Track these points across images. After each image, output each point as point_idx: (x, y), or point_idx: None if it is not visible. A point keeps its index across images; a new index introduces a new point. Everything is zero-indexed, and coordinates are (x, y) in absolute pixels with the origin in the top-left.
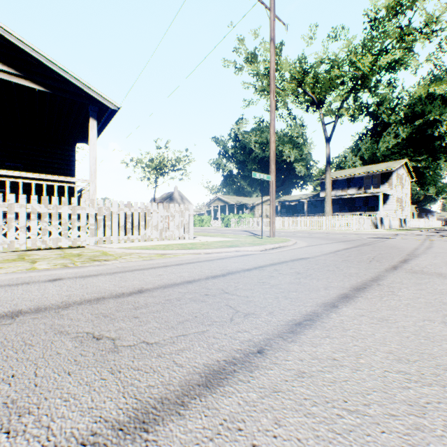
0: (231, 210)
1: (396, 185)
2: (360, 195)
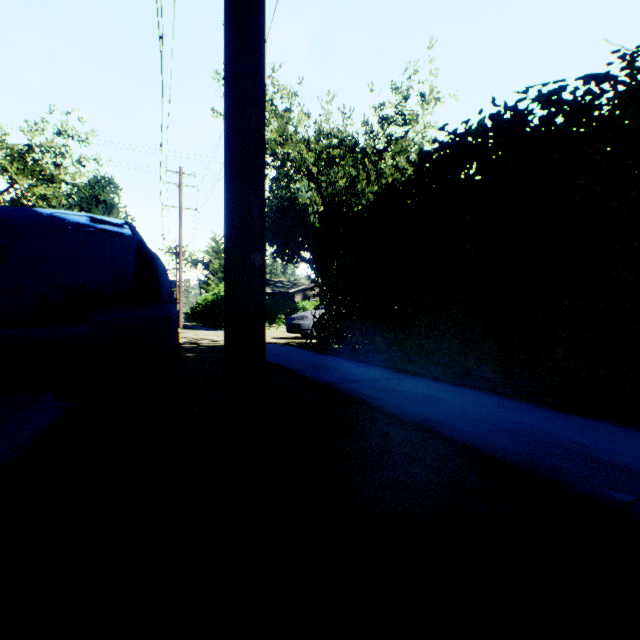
0: None
1: None
2: None
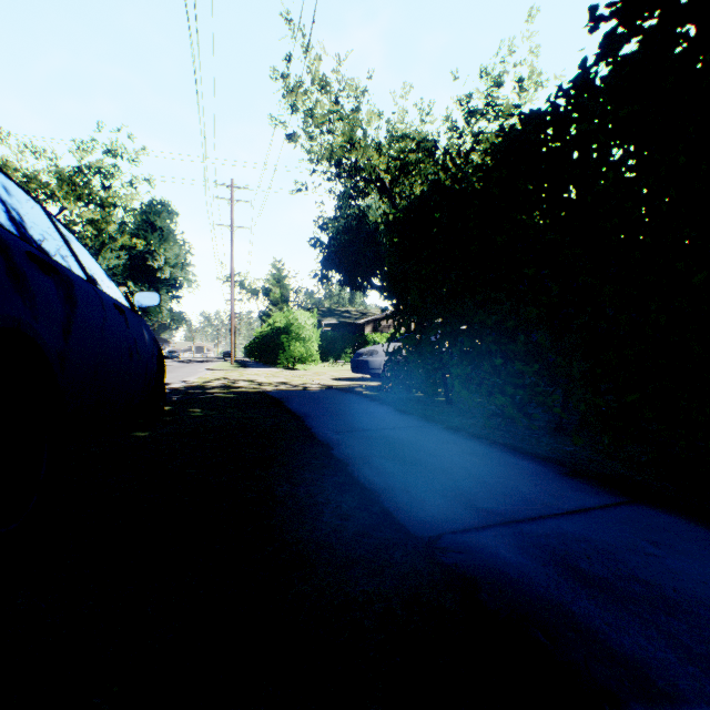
0: None
1: None
2: None
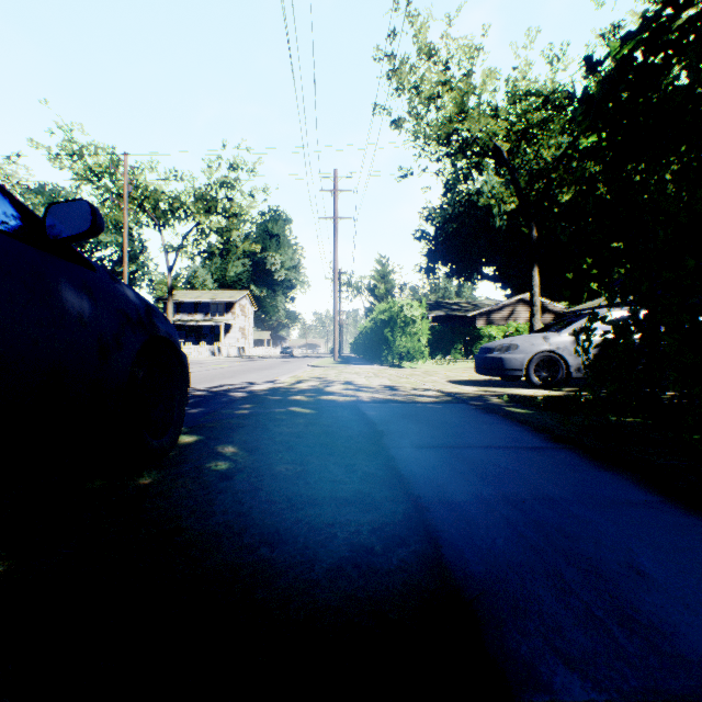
0: None
1: (239, 315)
2: (206, 324)
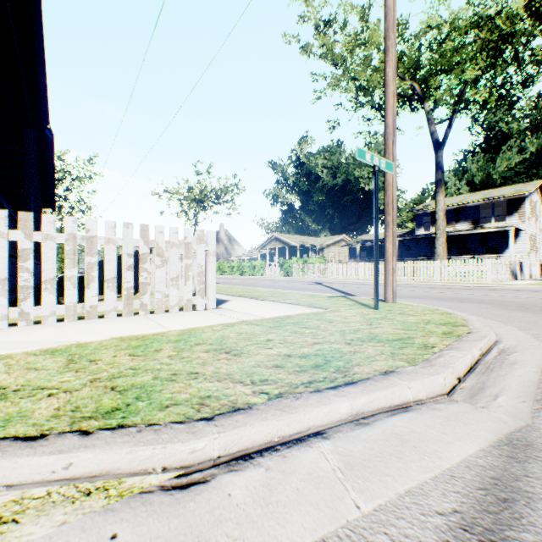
0: (292, 254)
1: (529, 216)
2: (479, 231)
